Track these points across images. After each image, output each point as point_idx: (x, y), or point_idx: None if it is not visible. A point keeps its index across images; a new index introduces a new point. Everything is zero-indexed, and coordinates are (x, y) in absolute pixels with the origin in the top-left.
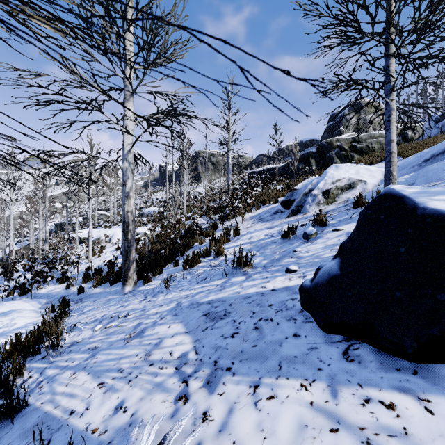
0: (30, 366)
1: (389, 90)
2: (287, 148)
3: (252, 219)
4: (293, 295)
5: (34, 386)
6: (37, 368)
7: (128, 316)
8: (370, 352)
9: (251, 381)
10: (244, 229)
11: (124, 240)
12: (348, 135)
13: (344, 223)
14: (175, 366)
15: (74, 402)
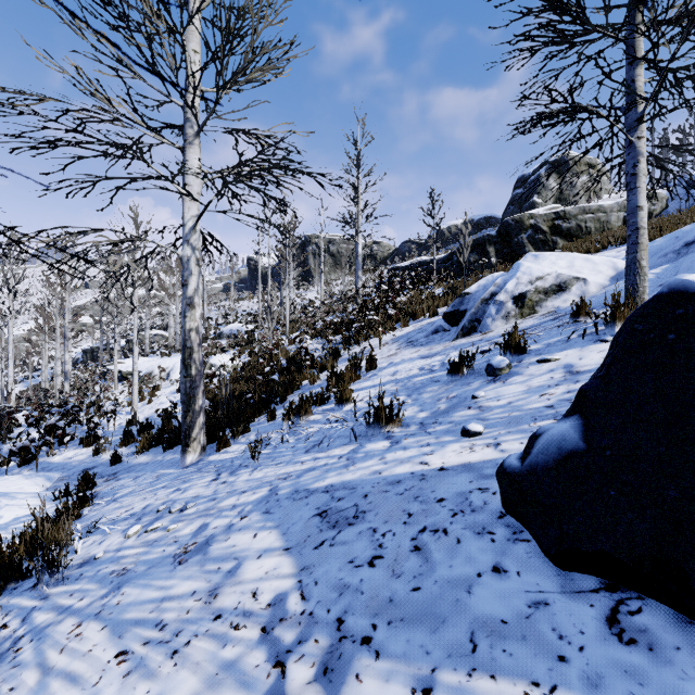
0: (9, 603)
1: (635, 122)
2: (449, 230)
3: (397, 342)
4: (480, 480)
5: (6, 647)
6: (20, 608)
7: (186, 509)
8: (671, 624)
9: (414, 676)
10: (383, 358)
11: (185, 378)
12: (548, 208)
13: (557, 349)
14: (262, 625)
15: (68, 694)
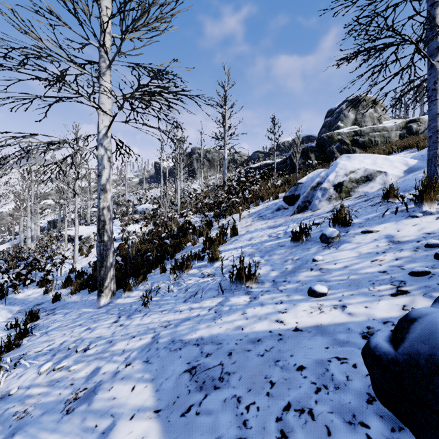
0: None
1: (436, 49)
2: (284, 144)
3: (251, 216)
4: (336, 347)
5: None
6: None
7: (88, 349)
8: None
9: None
10: (242, 227)
11: (99, 243)
12: (350, 128)
13: (376, 222)
14: None
15: None
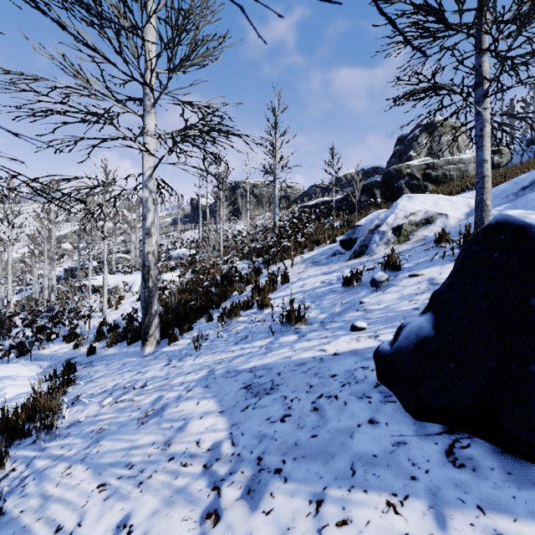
0: (15, 454)
1: (482, 96)
2: (345, 177)
3: (304, 262)
4: (363, 361)
5: (16, 484)
6: (24, 458)
7: (146, 386)
8: (489, 454)
9: (311, 493)
10: (294, 274)
11: (144, 289)
12: (421, 160)
13: (424, 267)
14: (203, 463)
15: (63, 513)
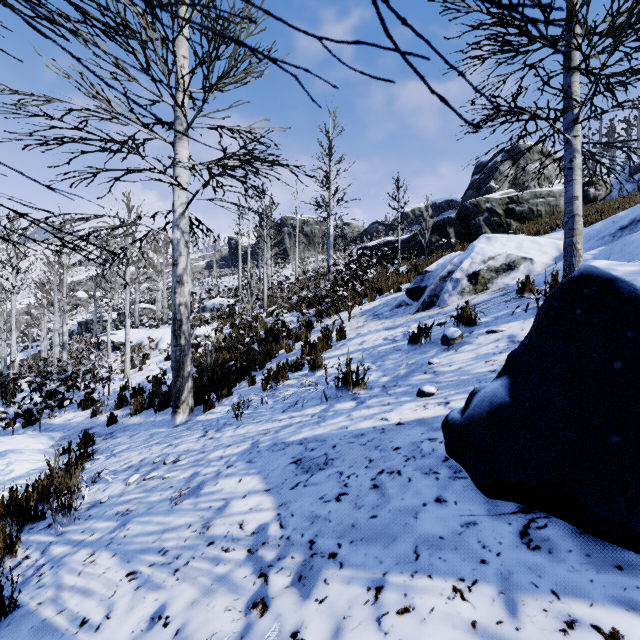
0: (28, 540)
1: (571, 122)
2: (413, 213)
3: (364, 315)
4: (430, 432)
5: (31, 573)
6: (39, 544)
7: (178, 461)
8: (567, 534)
9: (370, 579)
10: (352, 329)
11: (175, 347)
12: (503, 193)
13: (503, 321)
14: (248, 548)
15: (88, 605)
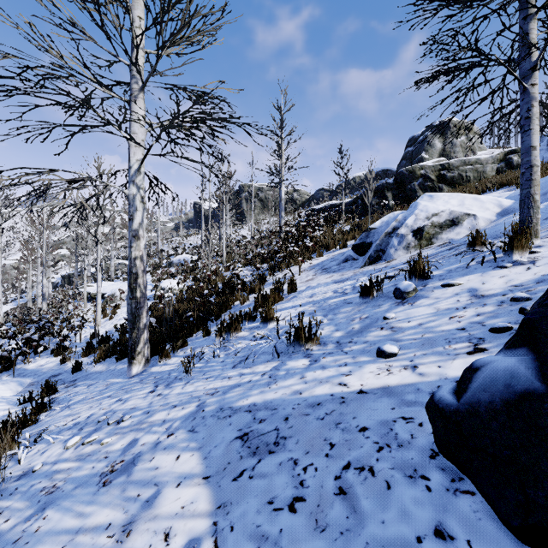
0: None
1: (529, 70)
2: (354, 180)
3: (313, 269)
4: (403, 408)
5: None
6: None
7: (122, 421)
8: None
9: None
10: (302, 282)
11: (131, 300)
12: (435, 161)
13: (459, 274)
14: None
15: None
